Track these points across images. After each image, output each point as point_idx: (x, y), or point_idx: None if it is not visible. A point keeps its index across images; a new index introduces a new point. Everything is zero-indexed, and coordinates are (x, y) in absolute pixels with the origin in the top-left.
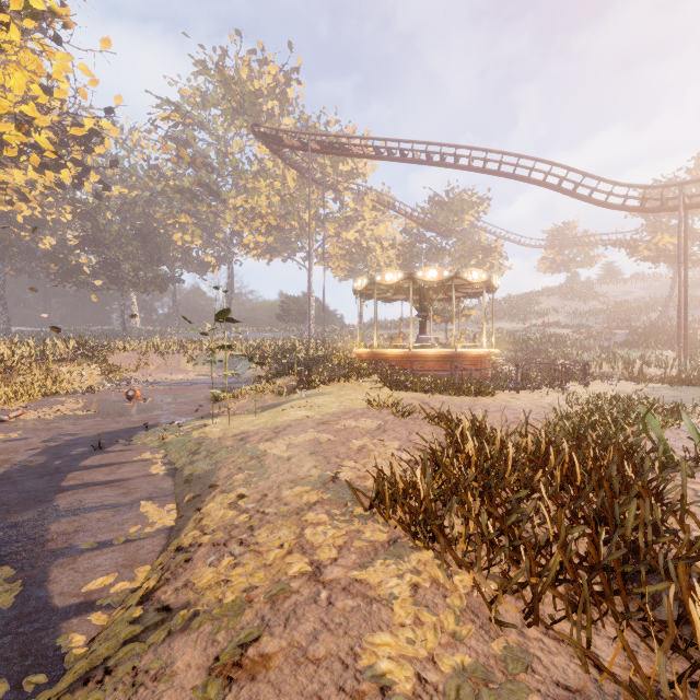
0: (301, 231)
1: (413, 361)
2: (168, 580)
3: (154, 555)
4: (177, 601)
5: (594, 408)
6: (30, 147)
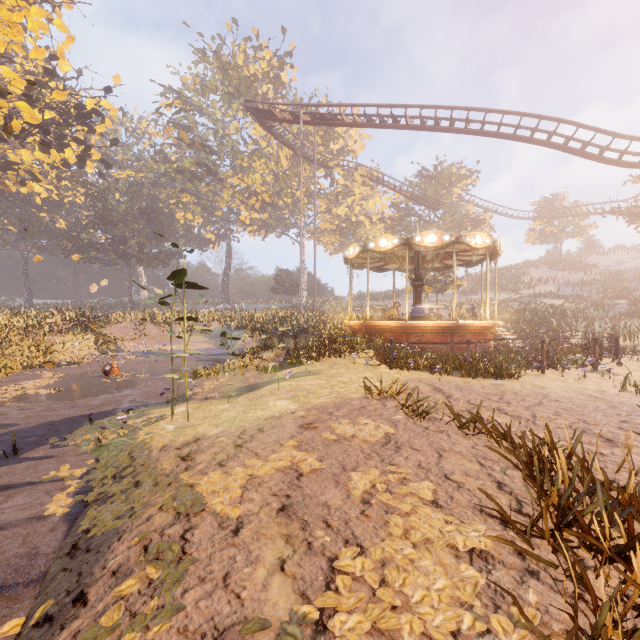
0: (293, 207)
1: (410, 333)
2: None
3: None
4: None
5: None
6: (32, 125)
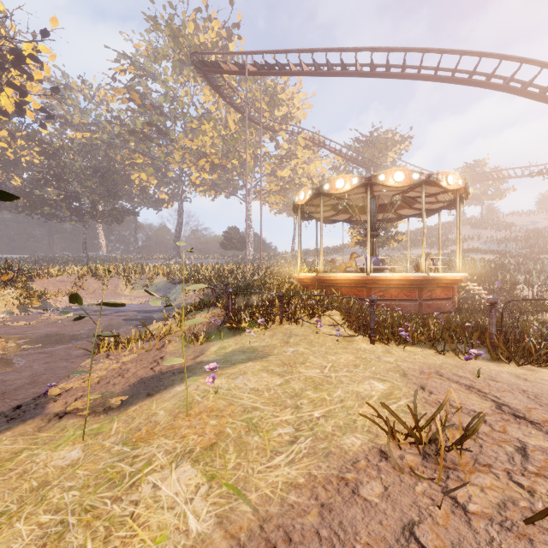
0: (241, 169)
1: (371, 288)
2: None
3: None
4: None
5: None
6: None
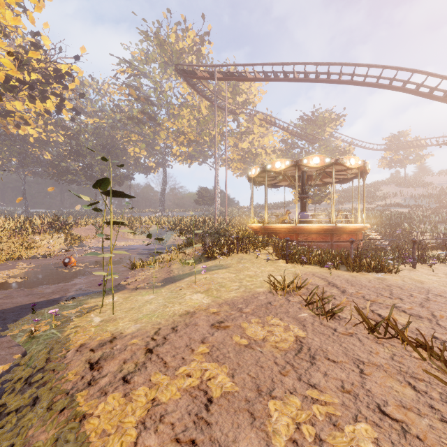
0: (210, 143)
1: (299, 234)
2: None
3: None
4: None
5: None
6: (22, 83)
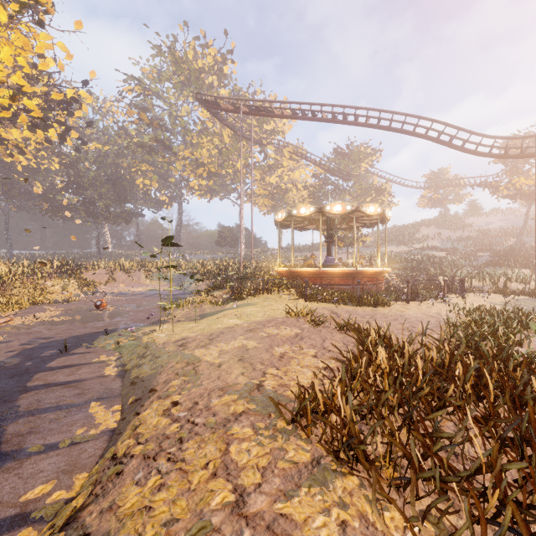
0: (234, 176)
1: (323, 277)
2: (97, 496)
3: (94, 459)
4: (99, 529)
5: (478, 318)
6: (24, 111)
